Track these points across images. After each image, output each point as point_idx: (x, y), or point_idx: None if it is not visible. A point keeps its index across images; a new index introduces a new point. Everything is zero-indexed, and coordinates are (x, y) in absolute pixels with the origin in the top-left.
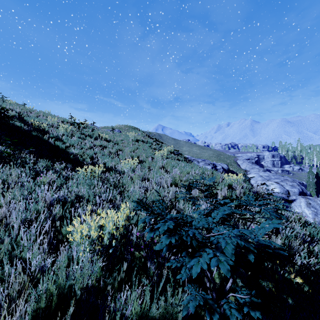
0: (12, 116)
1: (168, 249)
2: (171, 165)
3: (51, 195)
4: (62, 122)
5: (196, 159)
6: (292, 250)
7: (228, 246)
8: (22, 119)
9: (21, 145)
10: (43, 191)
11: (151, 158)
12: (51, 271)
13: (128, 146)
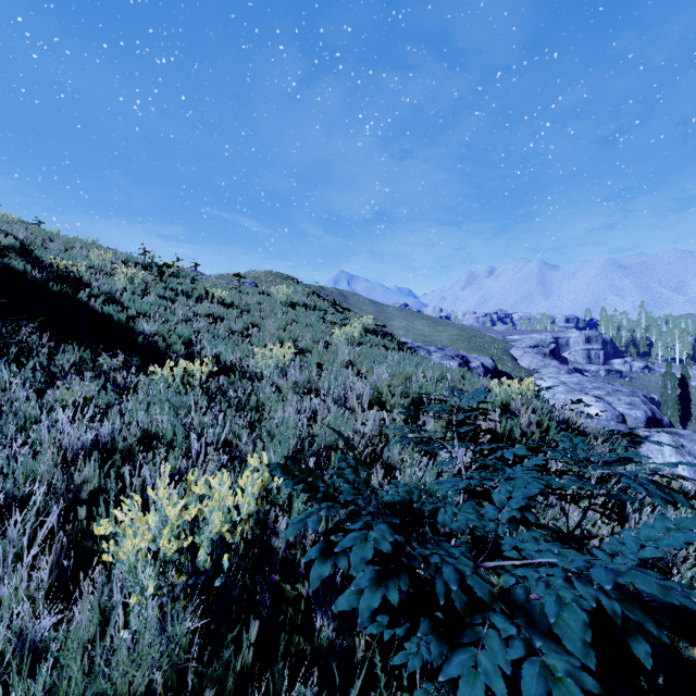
0: (3, 246)
1: (375, 612)
2: (370, 359)
3: (80, 433)
4: (125, 263)
5: (424, 347)
6: (659, 562)
7: (569, 616)
8: (28, 255)
9: (21, 314)
10: (57, 423)
11: (325, 343)
12: (56, 642)
13: (272, 316)
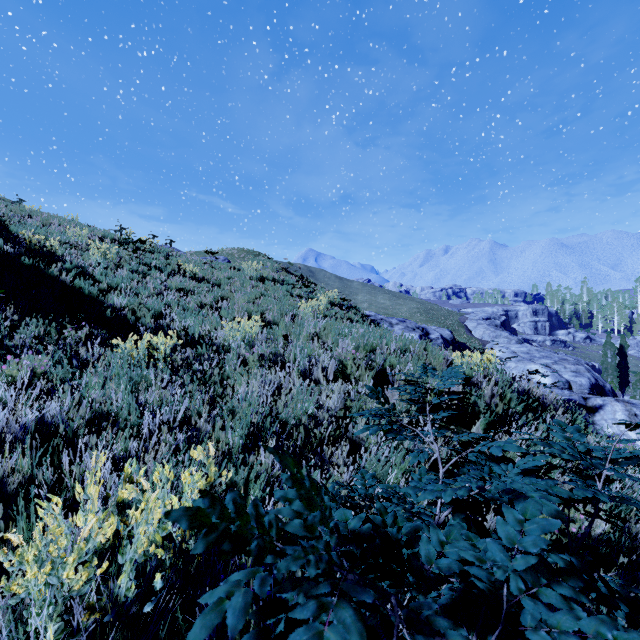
0: None
1: None
2: (335, 331)
3: (25, 413)
4: (102, 240)
5: (386, 319)
6: (631, 542)
7: None
8: (1, 229)
9: None
10: None
11: (292, 316)
12: None
13: (242, 290)
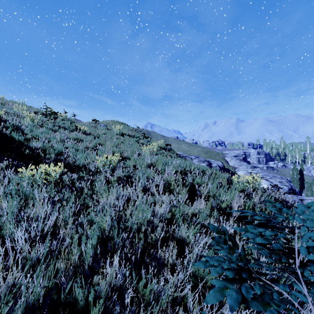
0: None
1: None
2: (163, 163)
3: None
4: (35, 113)
5: (189, 156)
6: None
7: None
8: None
9: None
10: None
11: (138, 154)
12: None
13: (111, 140)
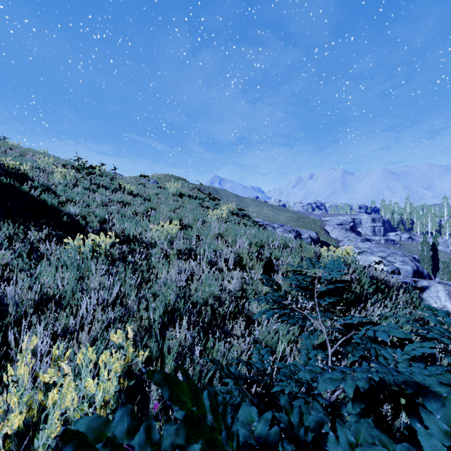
0: None
1: None
2: (234, 232)
3: None
4: (64, 166)
5: (270, 224)
6: None
7: None
8: None
9: None
10: None
11: (202, 221)
12: None
13: (166, 203)
